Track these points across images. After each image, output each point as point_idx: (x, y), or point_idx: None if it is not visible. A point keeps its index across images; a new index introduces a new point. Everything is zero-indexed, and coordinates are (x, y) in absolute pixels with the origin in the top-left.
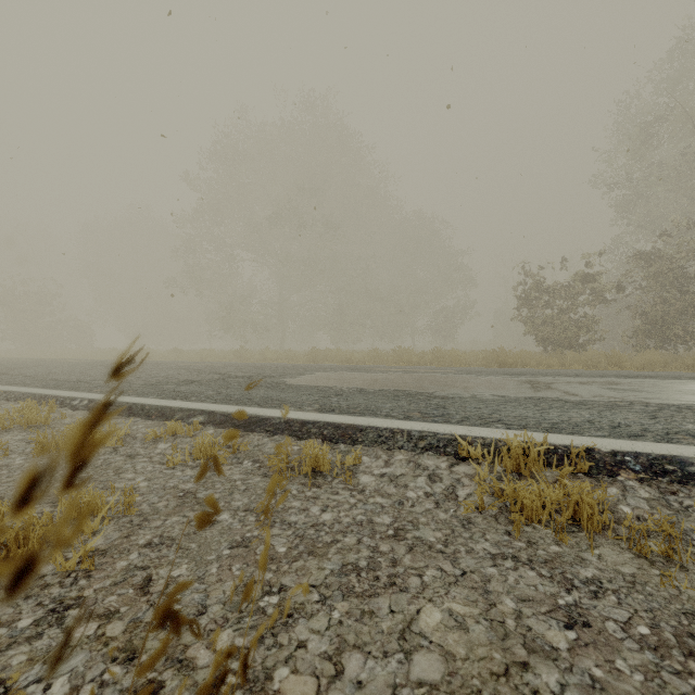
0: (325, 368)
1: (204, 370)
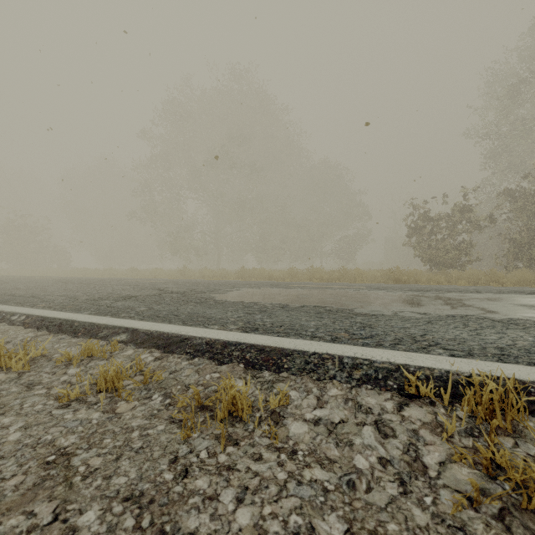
0: (250, 284)
1: (146, 286)
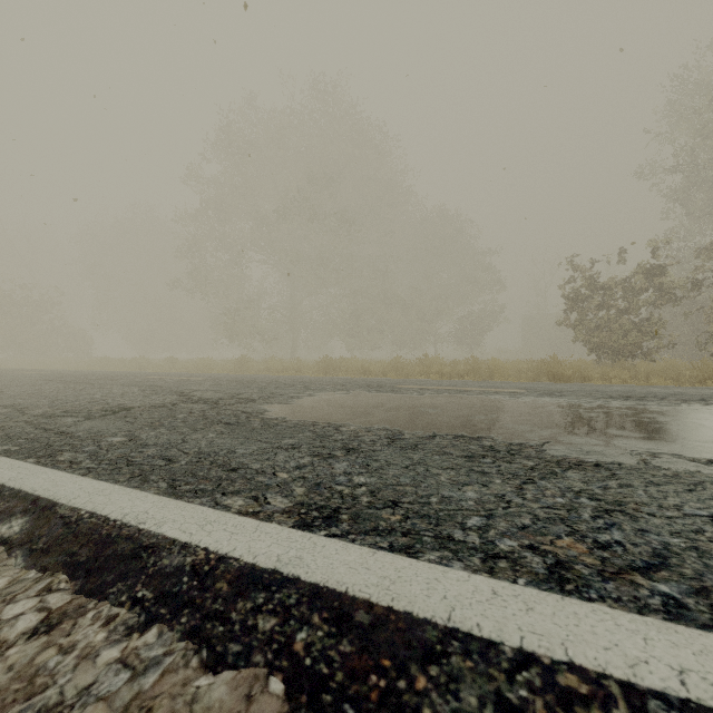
0: (334, 385)
1: (165, 388)
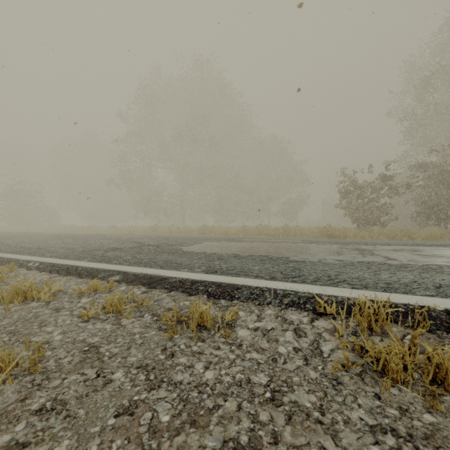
0: (210, 239)
1: (127, 240)
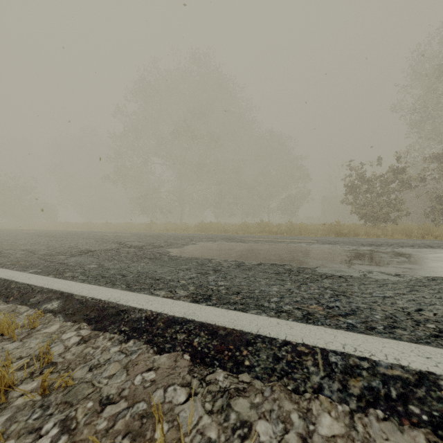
0: (207, 238)
1: (109, 240)
